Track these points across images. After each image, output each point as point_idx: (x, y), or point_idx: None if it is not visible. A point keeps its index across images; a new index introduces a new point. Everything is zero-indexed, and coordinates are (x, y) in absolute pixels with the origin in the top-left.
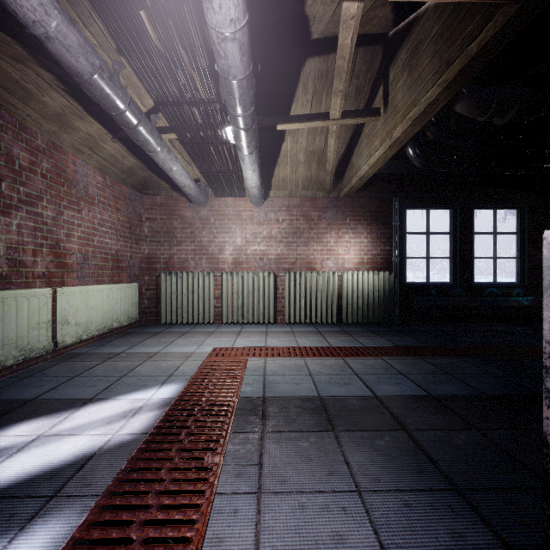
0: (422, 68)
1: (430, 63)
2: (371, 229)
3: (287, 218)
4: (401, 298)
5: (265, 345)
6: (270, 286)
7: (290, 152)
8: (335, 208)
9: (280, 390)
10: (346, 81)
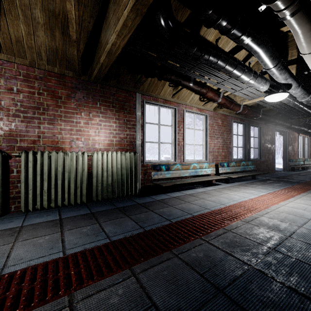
0: None
1: None
2: (119, 115)
3: (25, 89)
4: (142, 173)
5: None
6: None
7: None
8: (85, 90)
9: None
10: None
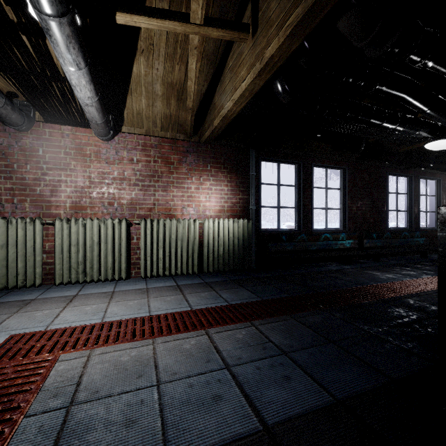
0: None
1: None
2: (231, 177)
3: (143, 159)
4: (257, 244)
5: (103, 318)
6: (121, 236)
7: (145, 79)
8: (196, 153)
9: None
10: None
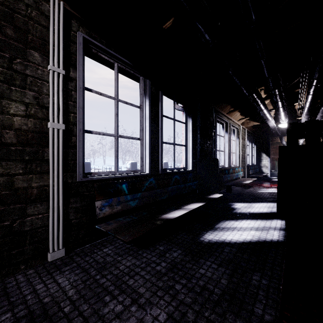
0: None
1: None
2: None
3: None
4: None
5: None
6: None
7: None
8: None
9: None
10: None
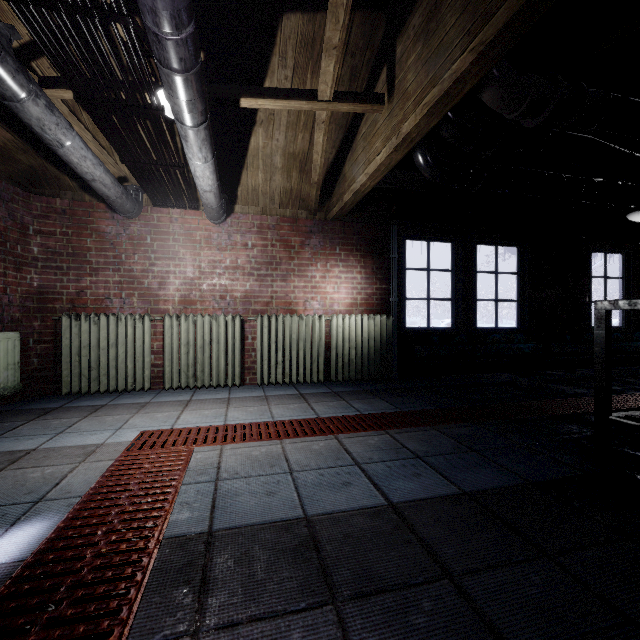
0: (445, 31)
1: (457, 22)
2: (366, 262)
3: (259, 243)
4: (400, 348)
5: (225, 421)
6: (235, 335)
7: (263, 151)
8: (322, 233)
9: (241, 511)
10: (345, 27)
